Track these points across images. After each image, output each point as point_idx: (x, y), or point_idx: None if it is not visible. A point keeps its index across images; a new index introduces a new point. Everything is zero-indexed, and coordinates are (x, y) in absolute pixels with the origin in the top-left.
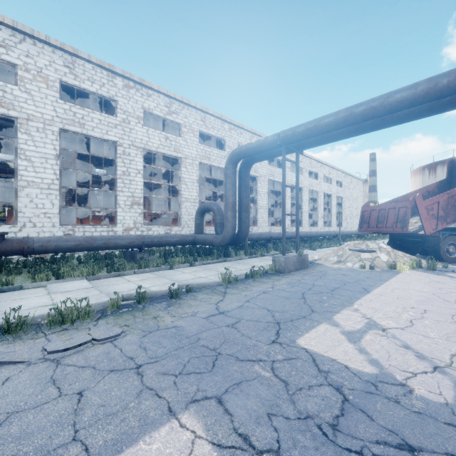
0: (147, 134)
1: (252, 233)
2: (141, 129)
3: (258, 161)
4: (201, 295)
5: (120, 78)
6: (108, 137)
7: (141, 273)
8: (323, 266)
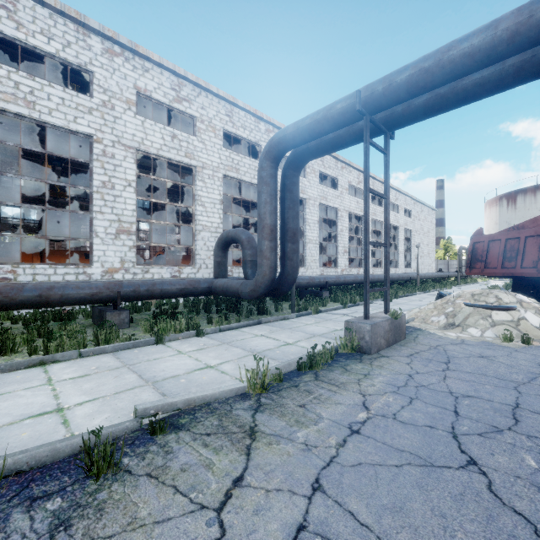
0: (142, 127)
1: (300, 276)
2: (133, 119)
3: (313, 156)
4: (188, 447)
5: (97, 37)
6: (77, 126)
7: (95, 354)
8: (429, 335)
